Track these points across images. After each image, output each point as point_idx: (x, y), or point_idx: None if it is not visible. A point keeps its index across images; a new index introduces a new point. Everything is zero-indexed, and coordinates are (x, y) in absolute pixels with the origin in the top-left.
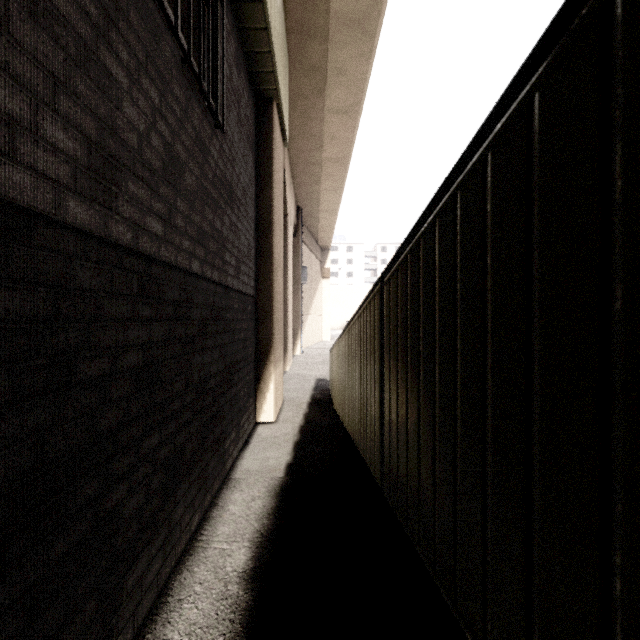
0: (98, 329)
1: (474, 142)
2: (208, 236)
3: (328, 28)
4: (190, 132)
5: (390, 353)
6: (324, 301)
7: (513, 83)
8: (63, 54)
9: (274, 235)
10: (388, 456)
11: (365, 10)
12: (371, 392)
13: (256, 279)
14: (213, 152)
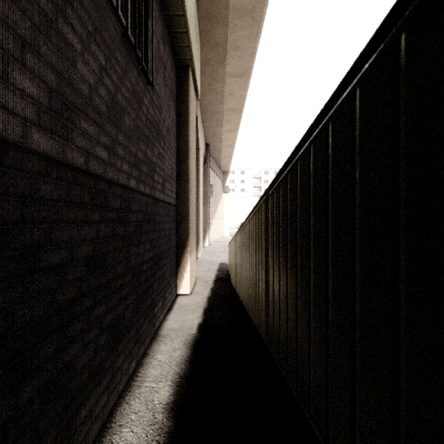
0: (57, 229)
1: (344, 82)
2: (142, 162)
3: (228, 16)
4: (128, 86)
5: (274, 246)
6: (225, 209)
7: (380, 29)
8: (29, 22)
9: (189, 162)
10: (272, 322)
11: (254, 3)
12: (259, 274)
13: (177, 193)
14: (145, 102)
